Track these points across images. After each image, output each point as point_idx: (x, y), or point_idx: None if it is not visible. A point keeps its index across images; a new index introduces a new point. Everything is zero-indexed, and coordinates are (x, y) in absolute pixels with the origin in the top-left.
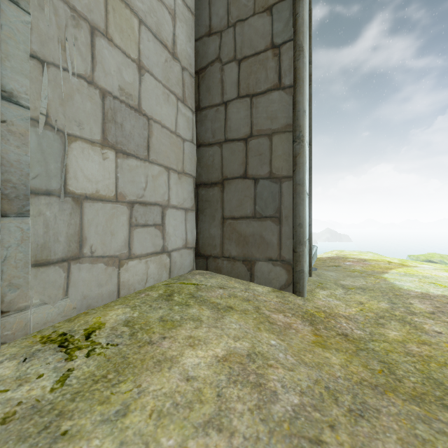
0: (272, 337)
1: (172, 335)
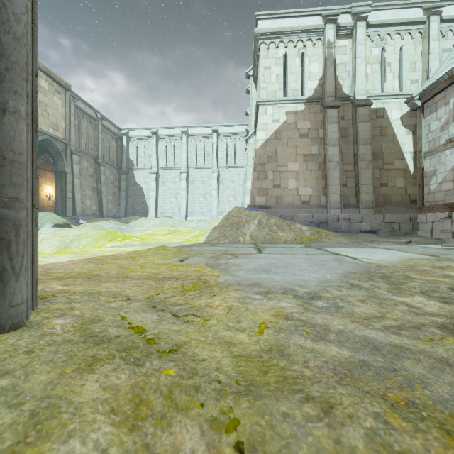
0: (51, 283)
1: (41, 289)
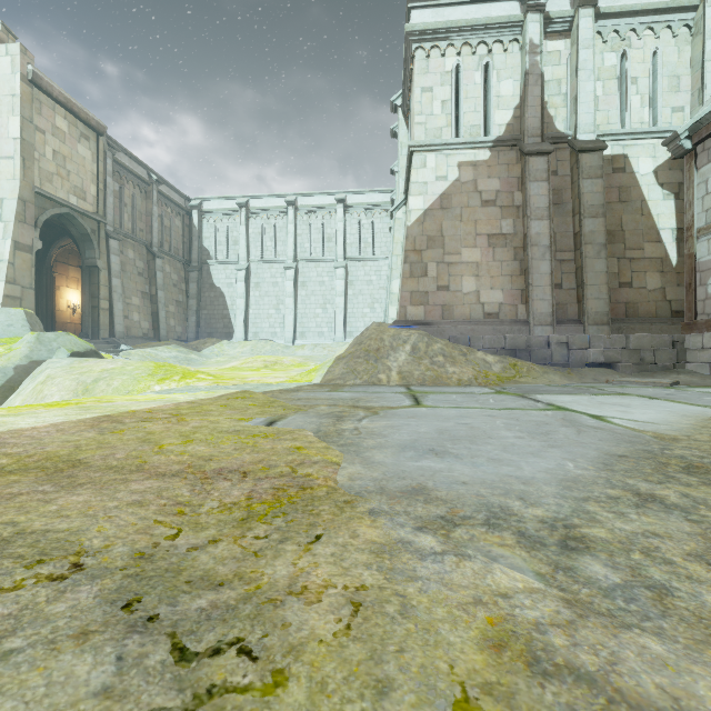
0: None
1: None
